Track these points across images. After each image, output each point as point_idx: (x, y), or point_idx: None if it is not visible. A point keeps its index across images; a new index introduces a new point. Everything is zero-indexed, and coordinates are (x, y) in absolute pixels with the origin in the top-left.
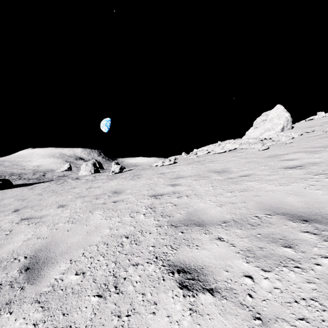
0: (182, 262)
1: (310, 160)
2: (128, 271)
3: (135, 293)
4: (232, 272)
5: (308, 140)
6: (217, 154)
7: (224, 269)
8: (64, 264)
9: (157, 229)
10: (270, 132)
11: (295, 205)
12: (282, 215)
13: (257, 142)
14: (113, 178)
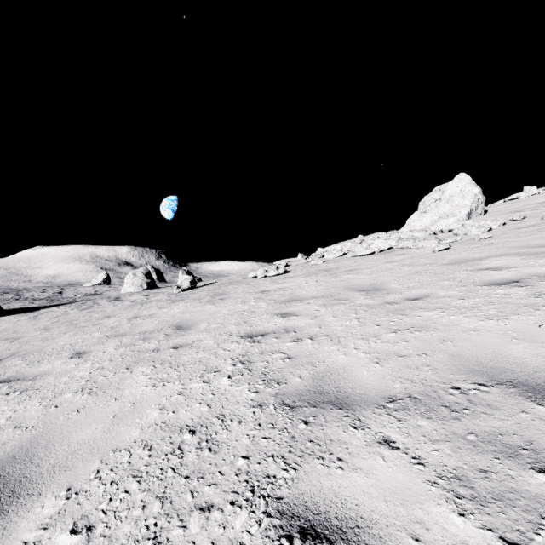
0: (309, 505)
1: (533, 270)
2: (189, 528)
3: None
4: (430, 544)
5: (518, 233)
6: (359, 257)
7: (409, 532)
8: (53, 499)
9: (254, 414)
10: (448, 221)
11: (531, 363)
12: (510, 387)
13: (428, 236)
14: (177, 299)
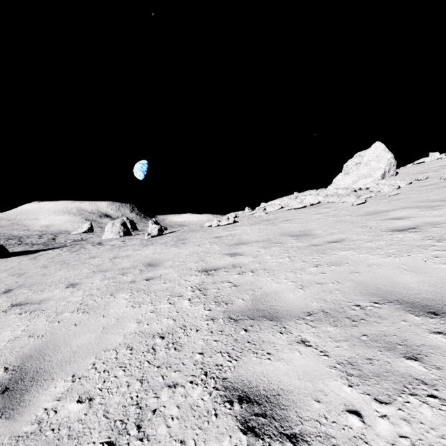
0: (245, 382)
1: (427, 219)
2: (161, 398)
3: (168, 440)
4: (327, 404)
5: (420, 190)
6: (294, 210)
7: (313, 397)
8: (62, 382)
9: (207, 325)
10: (366, 180)
11: (414, 287)
12: (396, 304)
13: (349, 193)
14: (148, 244)
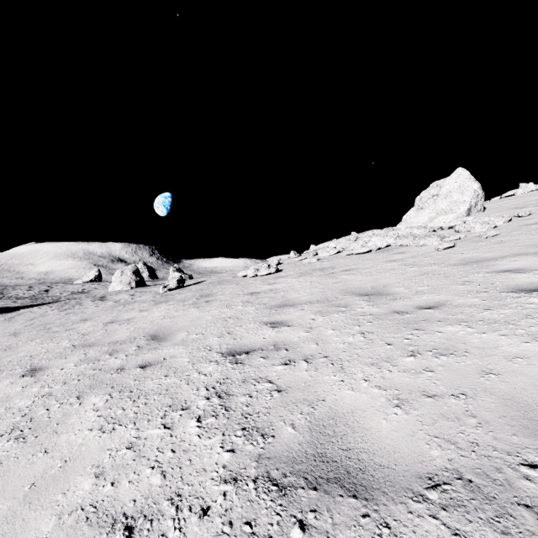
0: None
1: None
2: None
3: None
4: None
5: (529, 230)
6: (355, 256)
7: None
8: None
9: (224, 497)
10: (447, 217)
11: None
12: None
13: (429, 233)
14: (161, 301)
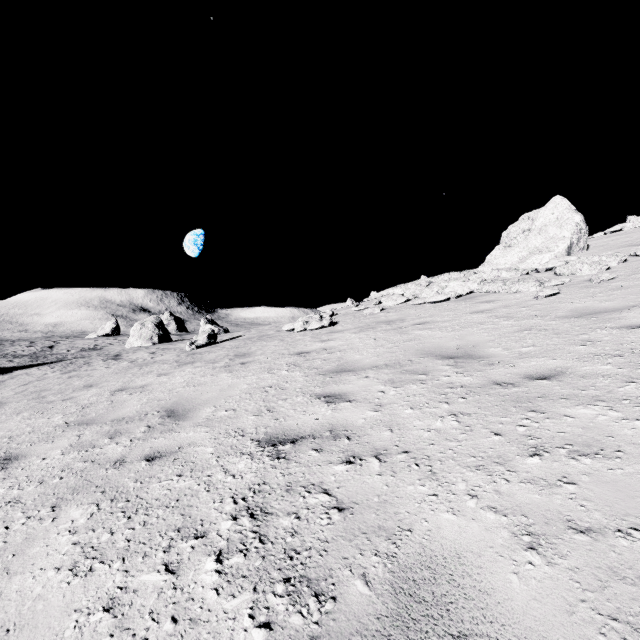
0: None
1: None
2: None
3: None
4: None
5: None
6: (430, 305)
7: None
8: None
9: None
10: (543, 257)
11: None
12: None
13: (522, 277)
14: (186, 361)
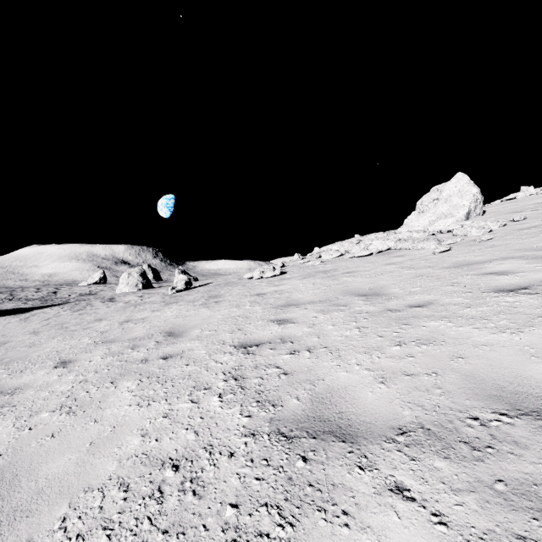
0: None
1: (541, 275)
2: None
3: None
4: None
5: (520, 235)
6: (357, 258)
7: None
8: None
9: (245, 445)
10: (447, 221)
11: None
12: (537, 418)
13: (427, 237)
14: (171, 301)
